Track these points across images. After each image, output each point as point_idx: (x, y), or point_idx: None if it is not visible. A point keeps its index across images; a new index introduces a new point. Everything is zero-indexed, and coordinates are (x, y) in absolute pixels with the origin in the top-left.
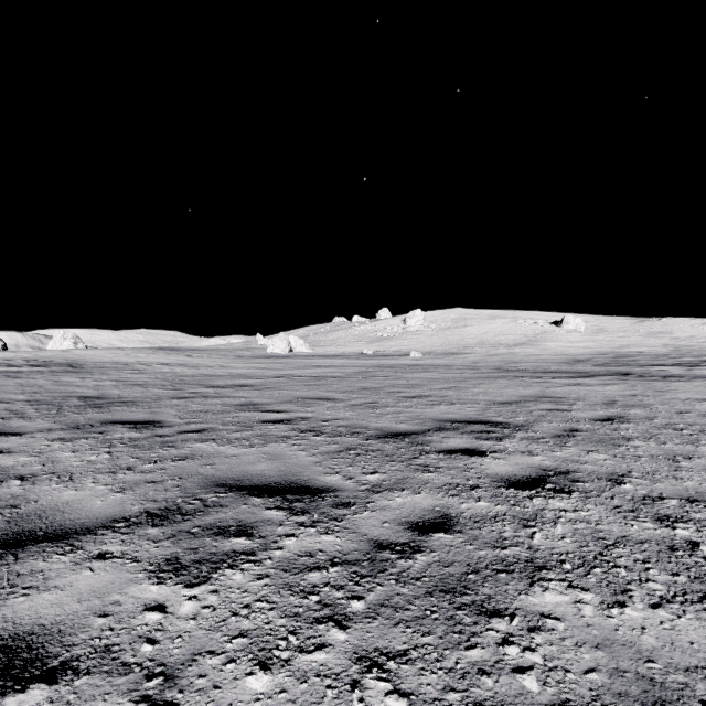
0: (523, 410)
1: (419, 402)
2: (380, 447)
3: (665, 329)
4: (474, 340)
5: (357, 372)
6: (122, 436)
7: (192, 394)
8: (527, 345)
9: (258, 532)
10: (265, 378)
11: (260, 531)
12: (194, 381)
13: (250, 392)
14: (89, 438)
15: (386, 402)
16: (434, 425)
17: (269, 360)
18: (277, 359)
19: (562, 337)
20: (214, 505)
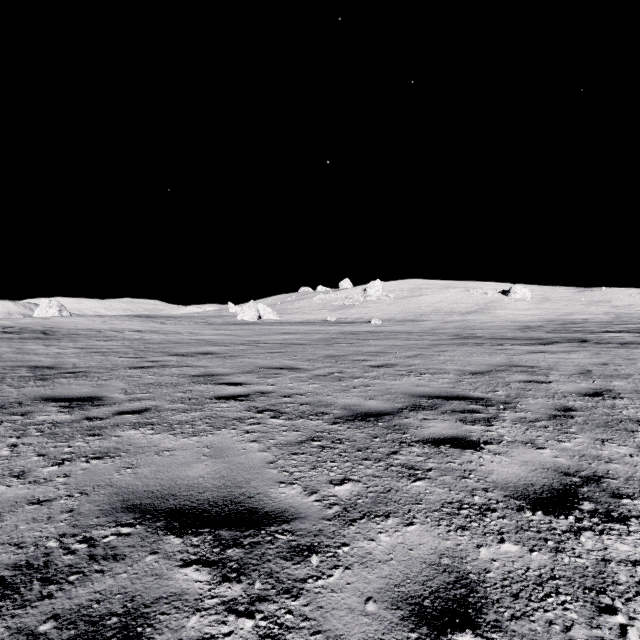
0: (499, 382)
1: (386, 371)
2: (349, 435)
3: (605, 298)
4: (430, 308)
5: (322, 339)
6: (46, 419)
7: (151, 363)
8: (479, 313)
9: (153, 632)
10: (230, 346)
11: (158, 628)
12: (159, 348)
13: (212, 360)
14: (4, 422)
15: (352, 372)
16: (407, 401)
17: (238, 326)
18: (246, 325)
19: (510, 305)
20: (104, 556)
